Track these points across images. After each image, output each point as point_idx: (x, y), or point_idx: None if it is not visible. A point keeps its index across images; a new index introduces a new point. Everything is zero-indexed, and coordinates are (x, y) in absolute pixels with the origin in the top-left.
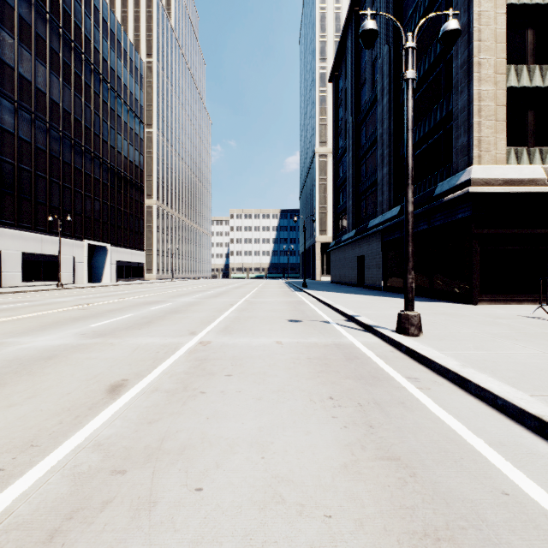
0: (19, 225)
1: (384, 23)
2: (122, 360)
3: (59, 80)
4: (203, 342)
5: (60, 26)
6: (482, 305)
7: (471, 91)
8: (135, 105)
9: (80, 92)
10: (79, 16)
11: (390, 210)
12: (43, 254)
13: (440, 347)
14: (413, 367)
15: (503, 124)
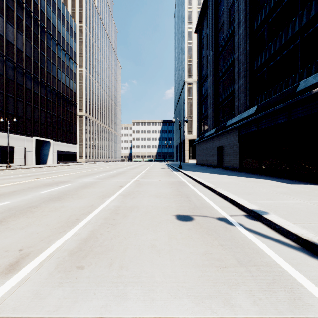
0: None
1: None
2: None
3: (14, 28)
4: None
5: None
6: None
7: None
8: (70, 51)
9: (30, 38)
10: None
11: (246, 111)
12: (1, 145)
13: None
14: None
15: None
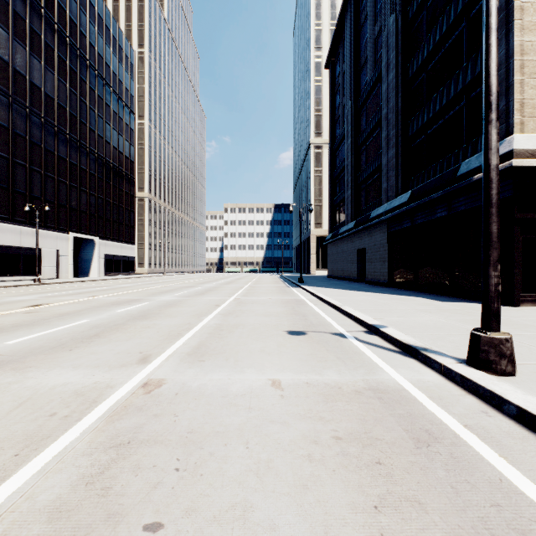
0: None
1: None
2: None
3: (41, 63)
4: (150, 382)
5: (42, 5)
6: (526, 307)
7: (511, 42)
8: (125, 95)
9: (64, 77)
10: None
11: (398, 197)
12: (22, 247)
13: None
14: None
15: None
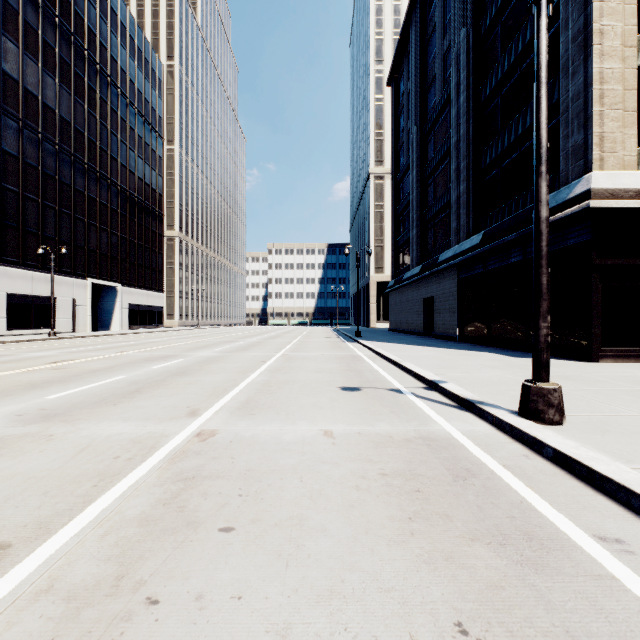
0: (2, 259)
1: (459, 1)
2: (39, 479)
3: (55, 80)
4: (203, 432)
5: (56, 14)
6: (605, 363)
7: (589, 70)
8: (152, 116)
9: (82, 96)
10: (81, 4)
11: (469, 238)
12: (34, 296)
13: (618, 451)
14: (592, 502)
15: (634, 115)
